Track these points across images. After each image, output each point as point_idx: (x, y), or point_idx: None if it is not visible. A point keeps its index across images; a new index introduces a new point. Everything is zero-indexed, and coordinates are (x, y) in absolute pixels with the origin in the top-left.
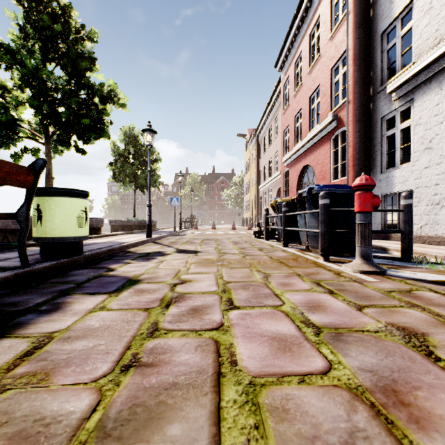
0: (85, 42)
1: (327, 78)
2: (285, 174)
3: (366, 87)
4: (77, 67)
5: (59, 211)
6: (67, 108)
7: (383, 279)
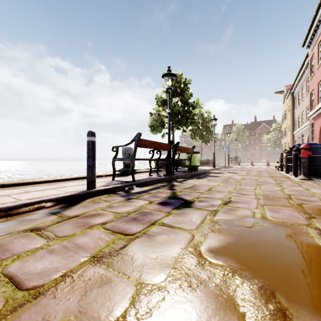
0: (189, 90)
1: None
2: (312, 125)
3: None
4: (185, 99)
5: (194, 158)
6: (181, 116)
7: (304, 180)
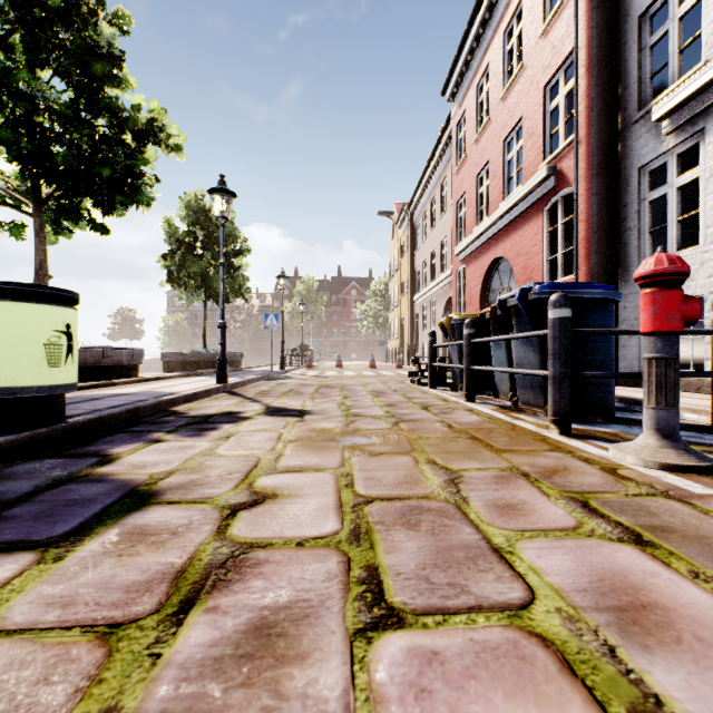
0: (99, 23)
1: (536, 104)
2: (459, 275)
3: (609, 114)
4: (88, 73)
5: (1, 330)
6: (69, 148)
7: None
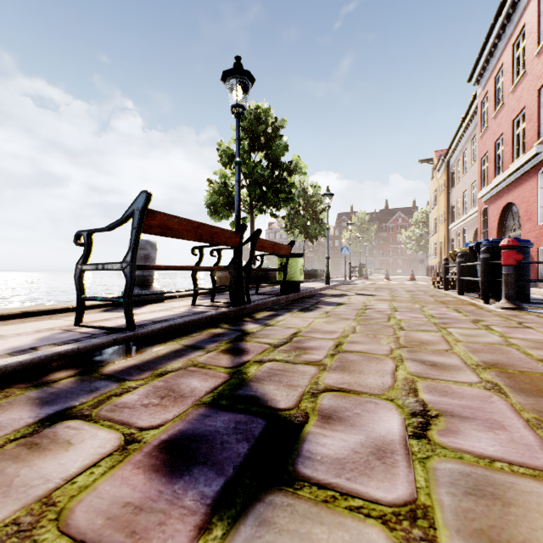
0: (283, 137)
1: (533, 100)
2: (483, 212)
3: None
4: (275, 155)
5: (292, 266)
6: (268, 187)
7: (513, 311)
